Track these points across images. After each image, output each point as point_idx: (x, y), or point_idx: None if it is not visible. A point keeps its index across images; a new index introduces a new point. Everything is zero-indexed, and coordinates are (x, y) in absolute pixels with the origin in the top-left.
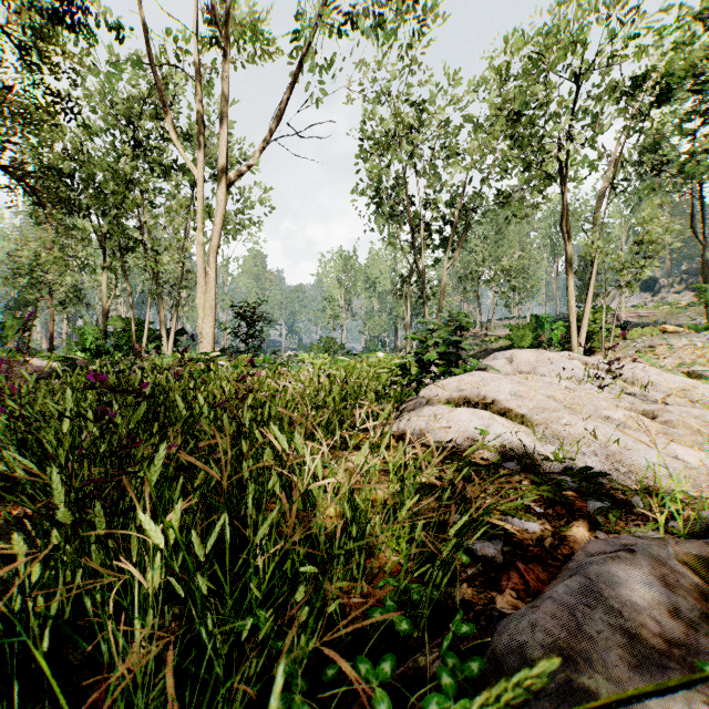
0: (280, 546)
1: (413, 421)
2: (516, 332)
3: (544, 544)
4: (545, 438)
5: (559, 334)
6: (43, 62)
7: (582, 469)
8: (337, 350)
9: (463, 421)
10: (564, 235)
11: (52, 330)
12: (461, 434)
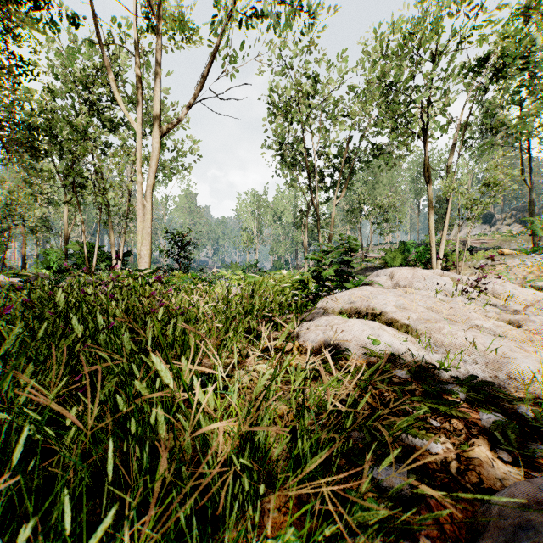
0: (155, 511)
1: (312, 330)
2: (389, 254)
3: (450, 469)
4: (429, 346)
5: (422, 255)
6: (8, 32)
7: (468, 378)
8: (251, 268)
9: (356, 331)
10: (426, 179)
11: (25, 252)
12: (354, 343)
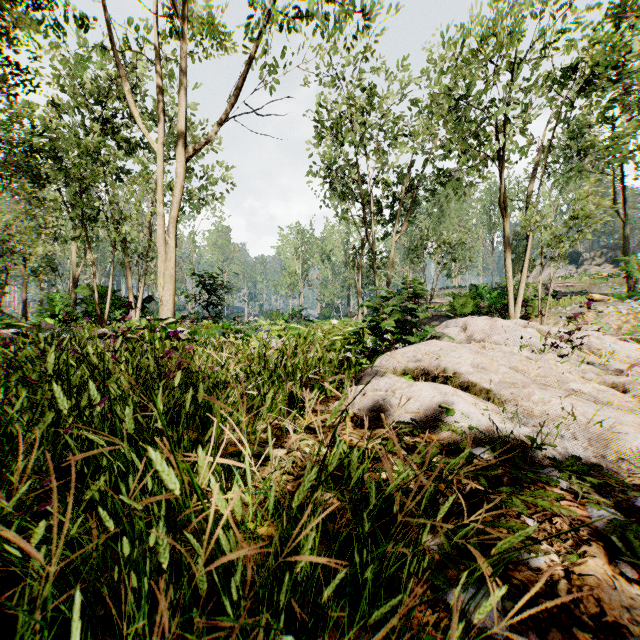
0: None
1: (369, 396)
2: (459, 300)
3: (558, 593)
4: (516, 417)
5: (498, 301)
6: (2, 33)
7: (569, 460)
8: (295, 316)
9: (424, 397)
10: (502, 211)
11: (26, 297)
12: (422, 413)
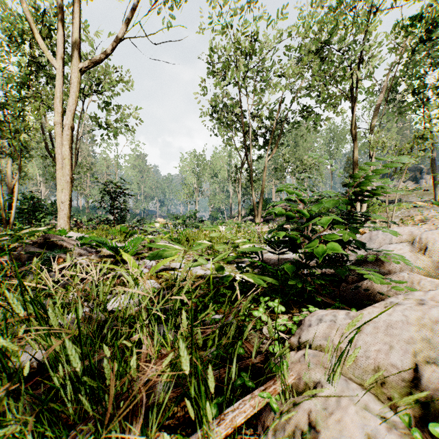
0: None
1: None
2: None
3: None
4: None
5: (344, 207)
6: None
7: None
8: (191, 218)
9: None
10: (352, 136)
11: None
12: None
